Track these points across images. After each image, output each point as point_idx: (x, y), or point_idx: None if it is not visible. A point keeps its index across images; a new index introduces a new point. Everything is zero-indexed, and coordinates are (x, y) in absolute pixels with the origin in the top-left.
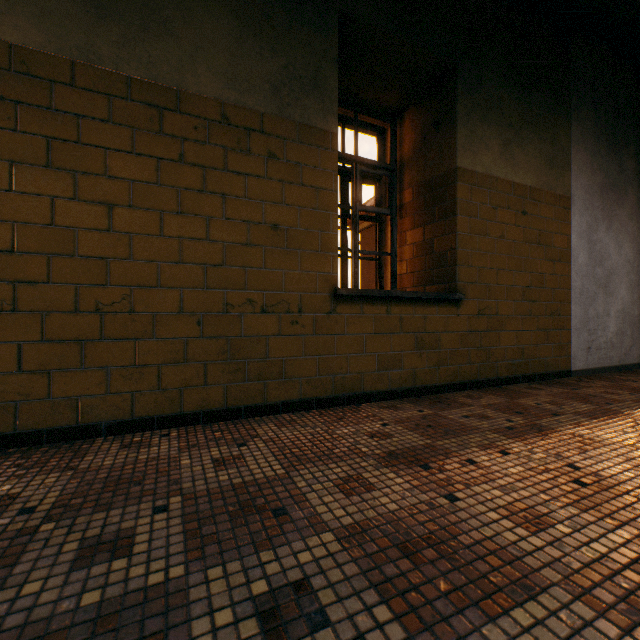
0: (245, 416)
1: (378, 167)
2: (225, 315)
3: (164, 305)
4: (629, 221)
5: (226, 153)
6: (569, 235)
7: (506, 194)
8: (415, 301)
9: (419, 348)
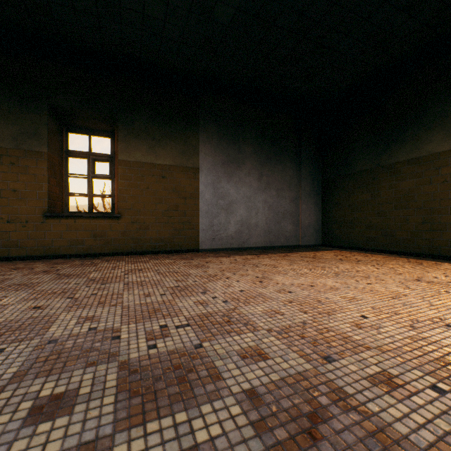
0: (0, 261)
1: (103, 156)
2: None
3: None
4: (247, 177)
5: None
6: (198, 186)
7: (152, 169)
8: (92, 217)
9: (94, 237)
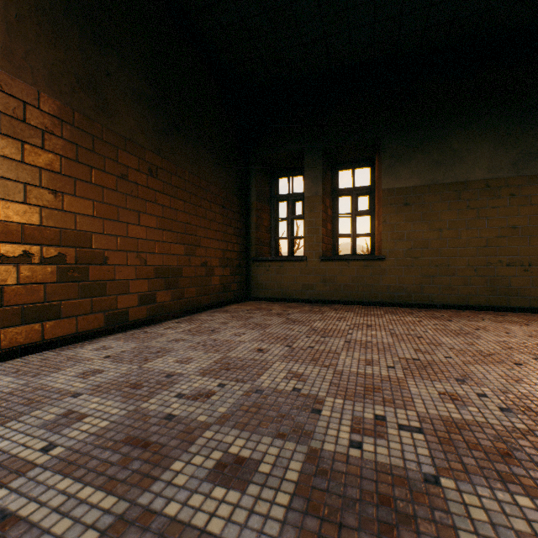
0: (496, 310)
1: None
2: (486, 267)
3: (459, 264)
4: None
5: (487, 200)
6: None
7: None
8: None
9: None
